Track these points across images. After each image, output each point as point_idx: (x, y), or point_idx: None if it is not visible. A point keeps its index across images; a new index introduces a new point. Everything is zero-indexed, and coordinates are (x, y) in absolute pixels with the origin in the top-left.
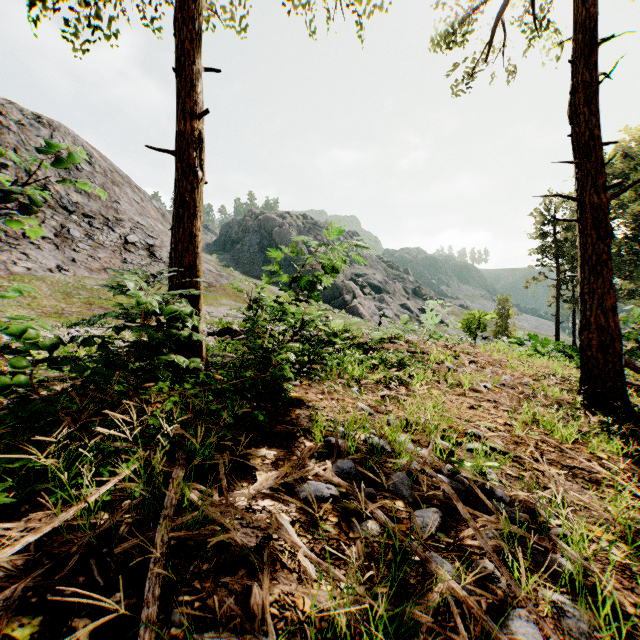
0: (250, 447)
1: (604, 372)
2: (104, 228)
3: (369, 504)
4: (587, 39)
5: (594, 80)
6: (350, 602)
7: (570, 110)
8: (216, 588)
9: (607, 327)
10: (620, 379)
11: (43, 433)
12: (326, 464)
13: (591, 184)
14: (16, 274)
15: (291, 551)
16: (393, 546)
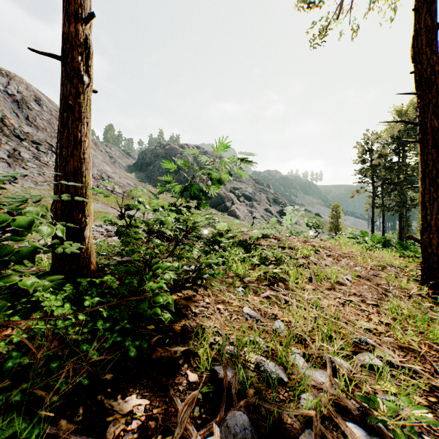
0: (115, 394)
1: None
2: (48, 152)
3: None
4: None
5: (433, 26)
6: None
7: (412, 52)
8: None
9: None
10: None
11: None
12: (213, 426)
13: (431, 111)
14: None
15: None
16: None
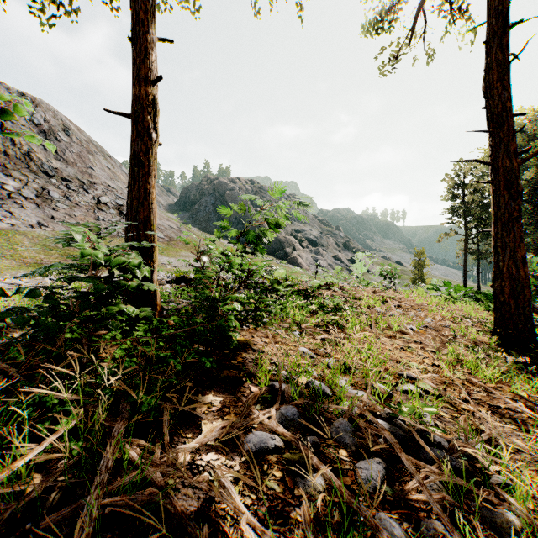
0: (197, 393)
1: (515, 316)
2: (80, 190)
3: (314, 458)
4: (500, 23)
5: (506, 59)
6: None
7: (485, 85)
8: None
9: (518, 276)
10: (529, 322)
11: None
12: (270, 411)
13: (503, 150)
14: (1, 229)
15: (234, 516)
16: (339, 504)
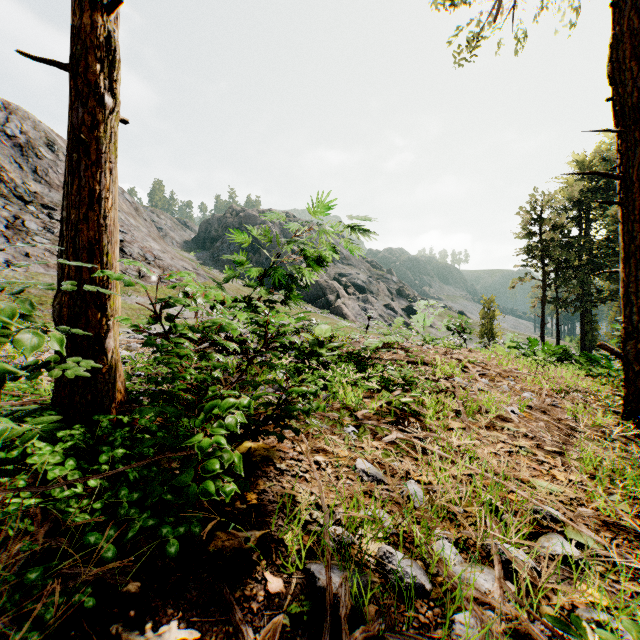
0: (142, 621)
1: None
2: None
3: None
4: None
5: None
6: None
7: (609, 67)
8: None
9: None
10: None
11: None
12: None
13: (639, 157)
14: None
15: None
16: None
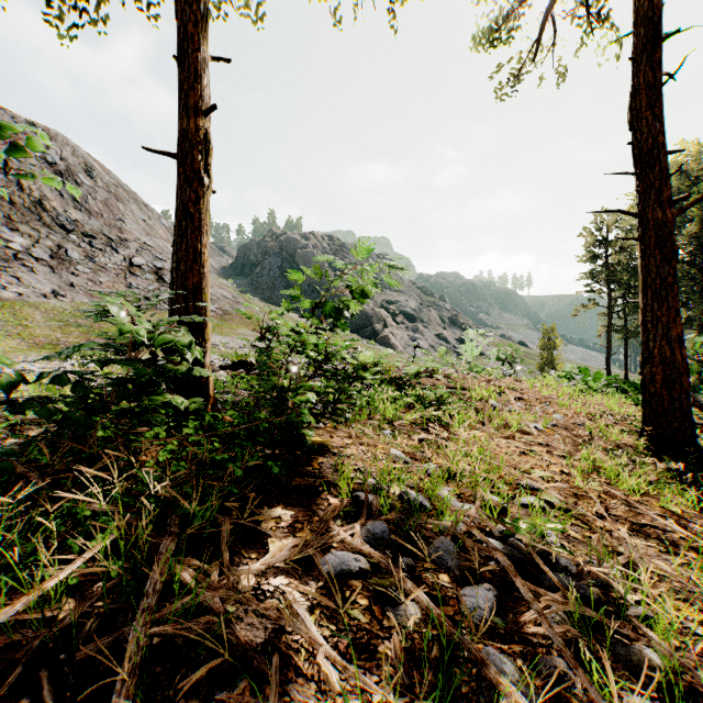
0: (262, 506)
1: (669, 411)
2: (107, 249)
3: (407, 582)
4: (650, 33)
5: (658, 80)
6: None
7: (630, 114)
8: None
9: (673, 360)
10: (688, 419)
11: (2, 493)
12: (354, 527)
13: (654, 198)
14: (6, 300)
15: (309, 649)
16: (438, 637)
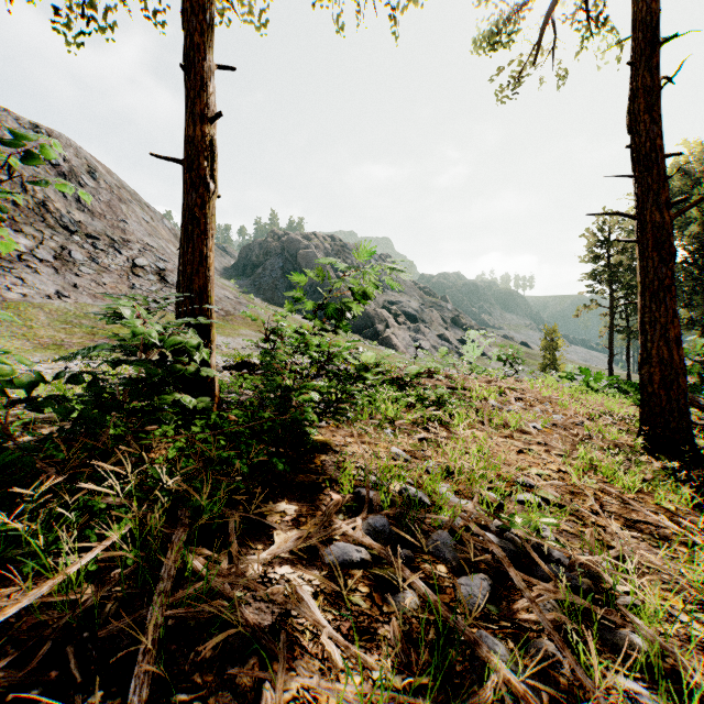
0: (267, 501)
1: (667, 411)
2: (110, 250)
3: (406, 571)
4: (648, 38)
5: (656, 84)
6: (384, 700)
7: (629, 118)
8: (221, 682)
9: (670, 360)
10: (685, 419)
11: (21, 487)
12: (355, 521)
13: (652, 200)
14: (10, 301)
15: (313, 631)
16: (435, 622)
